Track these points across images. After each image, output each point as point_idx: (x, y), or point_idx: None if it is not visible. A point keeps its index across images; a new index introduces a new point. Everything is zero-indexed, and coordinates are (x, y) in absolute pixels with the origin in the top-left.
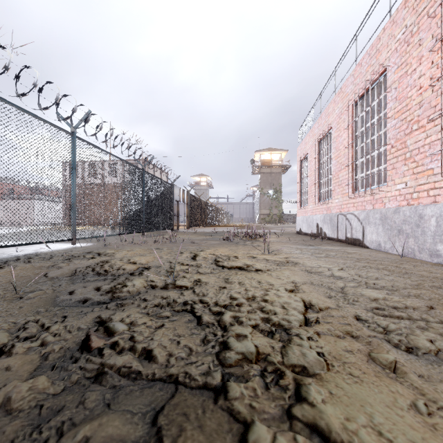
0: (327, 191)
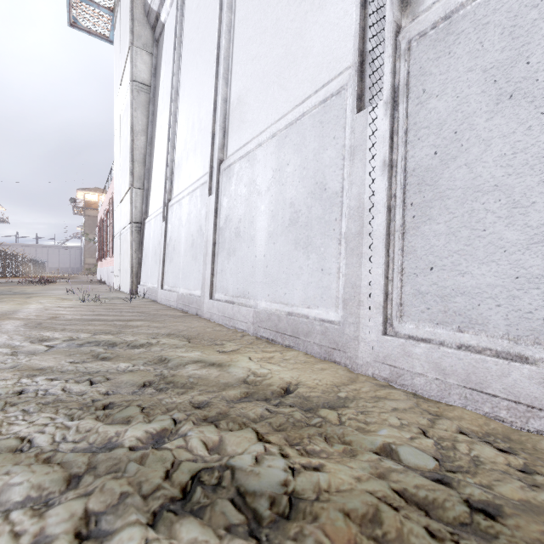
0: (101, 254)
